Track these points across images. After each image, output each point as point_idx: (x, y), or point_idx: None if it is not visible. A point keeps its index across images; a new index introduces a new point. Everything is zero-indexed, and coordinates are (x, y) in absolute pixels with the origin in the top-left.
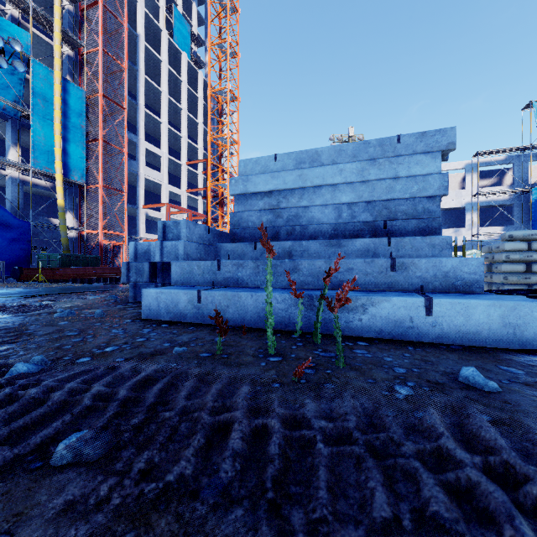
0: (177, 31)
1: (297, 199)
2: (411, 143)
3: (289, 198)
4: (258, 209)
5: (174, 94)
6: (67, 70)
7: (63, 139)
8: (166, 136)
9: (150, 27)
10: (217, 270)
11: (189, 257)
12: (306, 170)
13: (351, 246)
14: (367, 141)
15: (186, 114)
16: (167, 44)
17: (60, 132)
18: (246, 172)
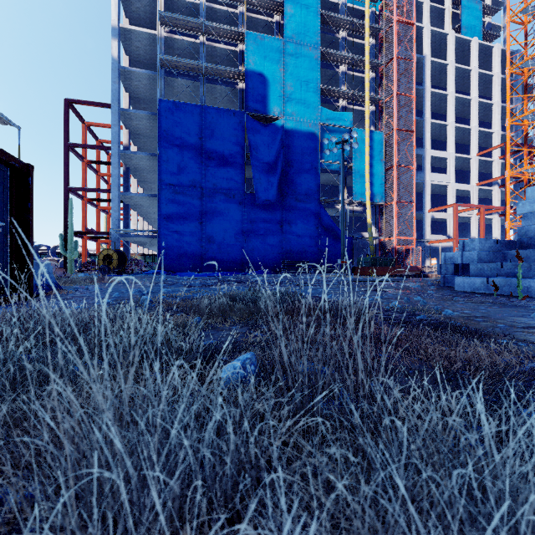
0: (465, 20)
1: None
2: None
3: None
4: None
5: (461, 87)
6: (371, 123)
7: (370, 175)
8: (452, 136)
9: (435, 39)
10: (500, 268)
11: (481, 260)
12: None
13: None
14: None
15: (476, 102)
16: (453, 43)
17: (368, 170)
18: (532, 196)
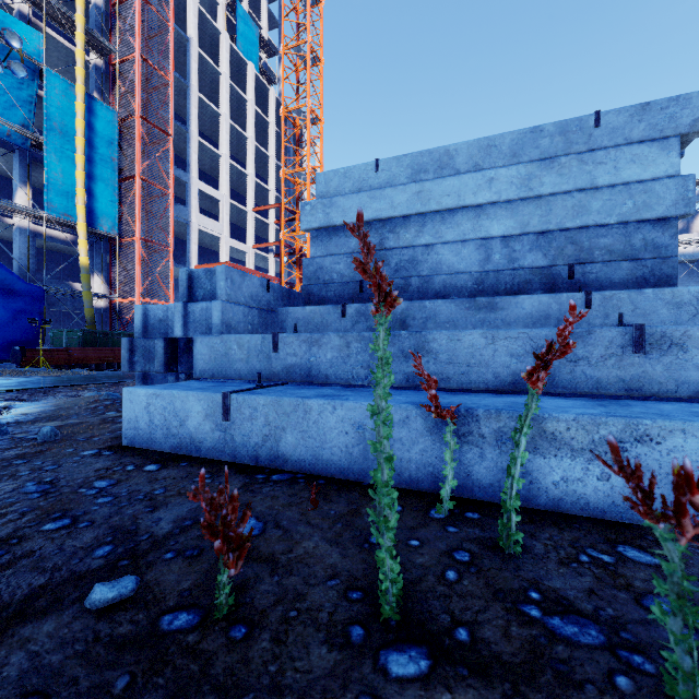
0: (241, 35)
1: (413, 232)
2: (621, 124)
3: (399, 232)
4: (347, 251)
5: (237, 118)
6: (94, 85)
7: (87, 176)
8: (226, 173)
9: (205, 29)
10: (273, 352)
11: (231, 329)
12: (429, 184)
13: (516, 308)
14: (538, 127)
15: (253, 144)
16: (228, 51)
17: (84, 166)
18: (328, 192)
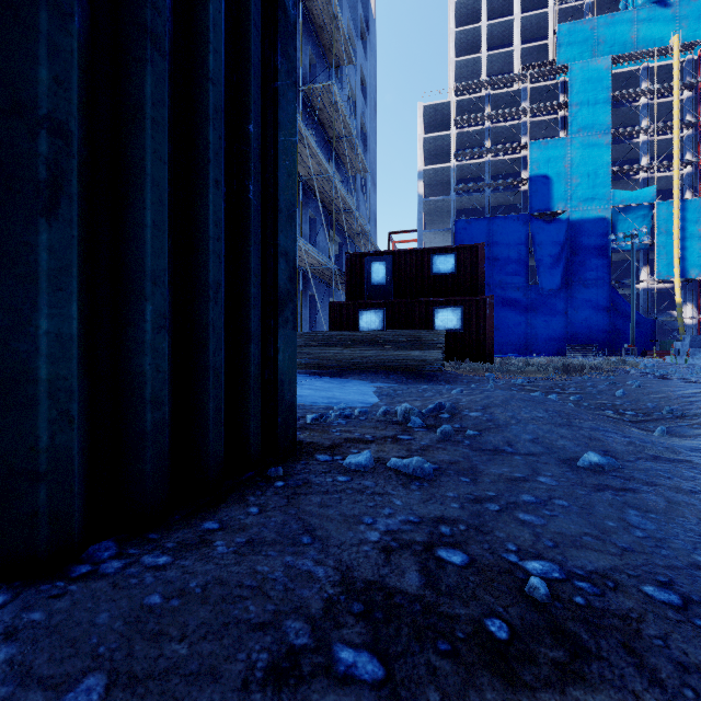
0: None
1: None
2: None
3: None
4: None
5: None
6: (686, 187)
7: (680, 249)
8: None
9: None
10: (690, 351)
11: (692, 347)
12: None
13: None
14: None
15: None
16: None
17: (678, 245)
18: None
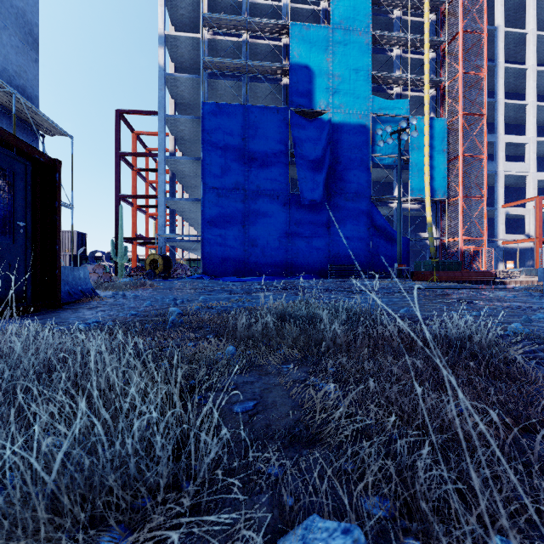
0: None
1: None
2: None
3: None
4: None
5: (543, 59)
6: (431, 109)
7: (429, 168)
8: (533, 117)
9: (510, 6)
10: None
11: None
12: None
13: None
14: None
15: None
16: (534, 8)
17: (428, 163)
18: None
